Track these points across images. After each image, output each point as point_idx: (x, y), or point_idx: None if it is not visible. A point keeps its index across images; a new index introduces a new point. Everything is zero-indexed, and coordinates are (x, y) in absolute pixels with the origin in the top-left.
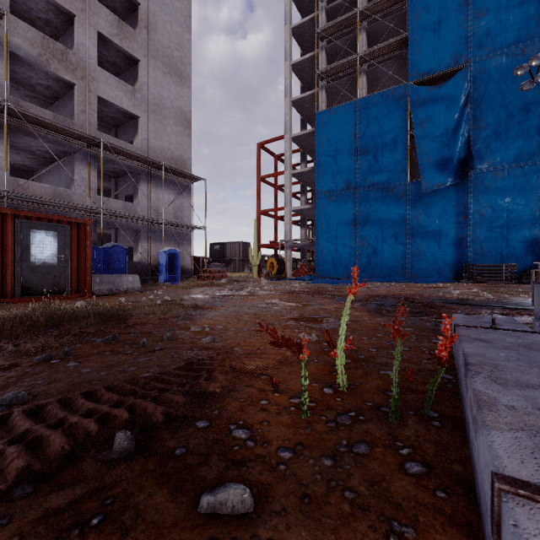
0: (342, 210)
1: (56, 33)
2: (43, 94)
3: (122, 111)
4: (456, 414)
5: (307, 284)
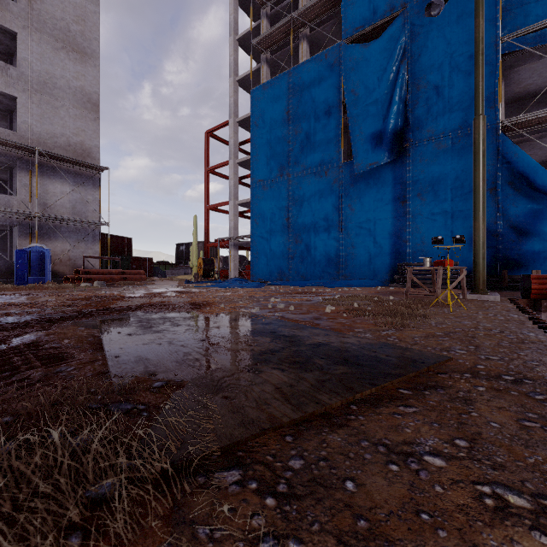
0: (275, 201)
1: None
2: None
3: None
4: None
5: (181, 288)
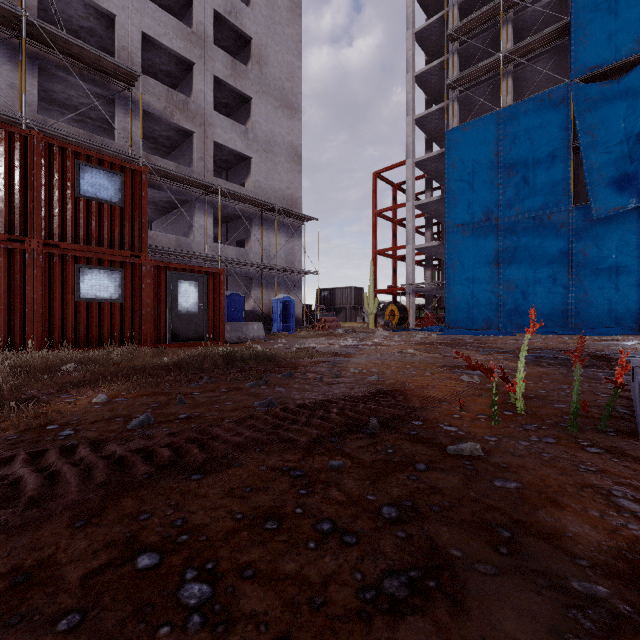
0: (480, 246)
1: (174, 82)
2: (163, 145)
3: (235, 154)
4: (630, 431)
5: (438, 335)
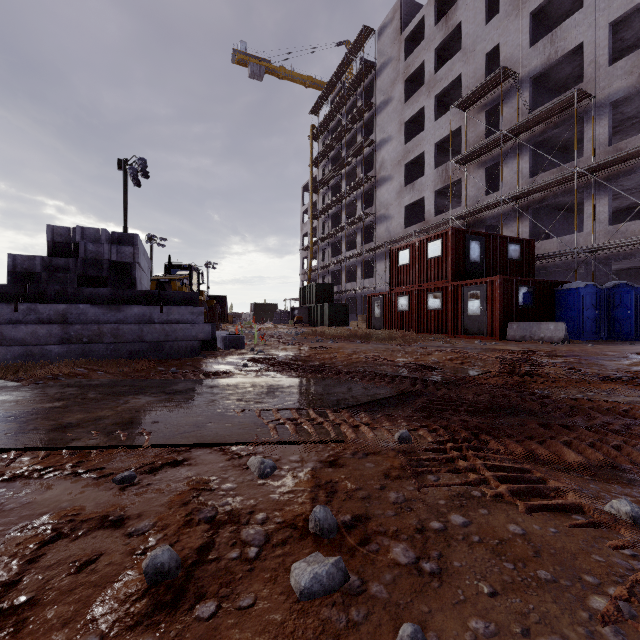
0: None
1: None
2: None
3: None
4: None
5: None
